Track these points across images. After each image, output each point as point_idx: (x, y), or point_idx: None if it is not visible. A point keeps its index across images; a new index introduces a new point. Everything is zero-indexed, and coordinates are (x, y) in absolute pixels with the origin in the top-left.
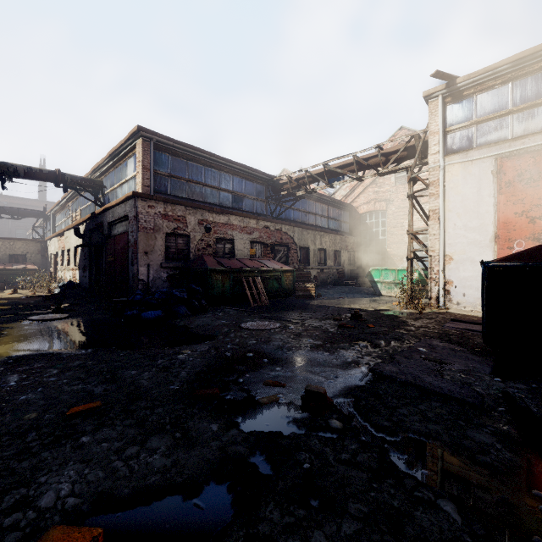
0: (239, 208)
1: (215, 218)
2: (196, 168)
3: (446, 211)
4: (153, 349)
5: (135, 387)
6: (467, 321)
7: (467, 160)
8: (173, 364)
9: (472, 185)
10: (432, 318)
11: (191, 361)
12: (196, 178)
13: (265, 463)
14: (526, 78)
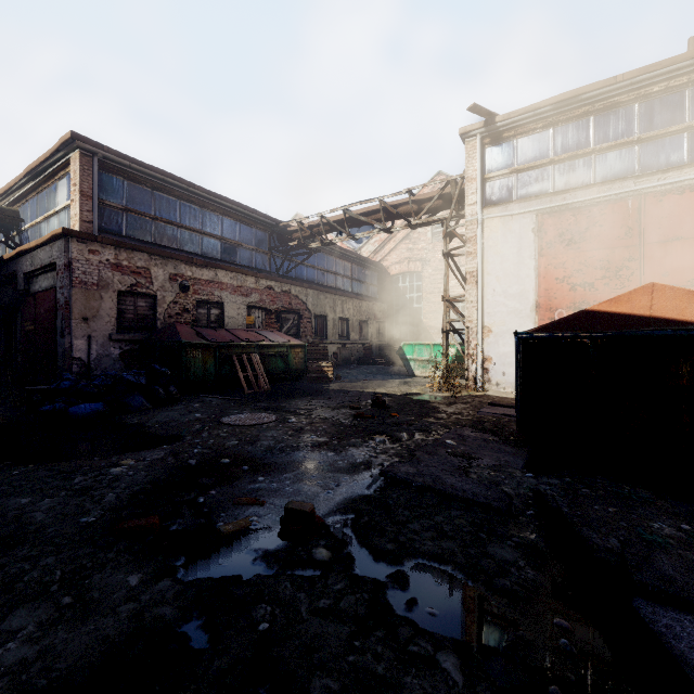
0: (231, 261)
1: (195, 272)
2: (168, 201)
3: (485, 274)
4: (75, 461)
5: (19, 525)
6: (505, 405)
7: (507, 214)
8: (99, 483)
9: (513, 244)
10: (468, 402)
11: (131, 476)
12: (166, 215)
13: (203, 630)
14: (567, 124)
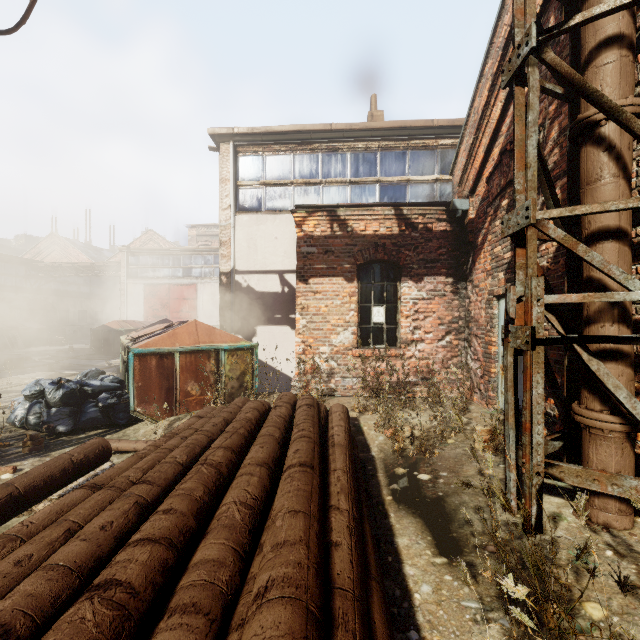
0: None
1: None
2: None
3: (128, 302)
4: None
5: None
6: None
7: (135, 283)
8: None
9: (137, 293)
10: None
11: None
12: None
13: None
14: (154, 256)
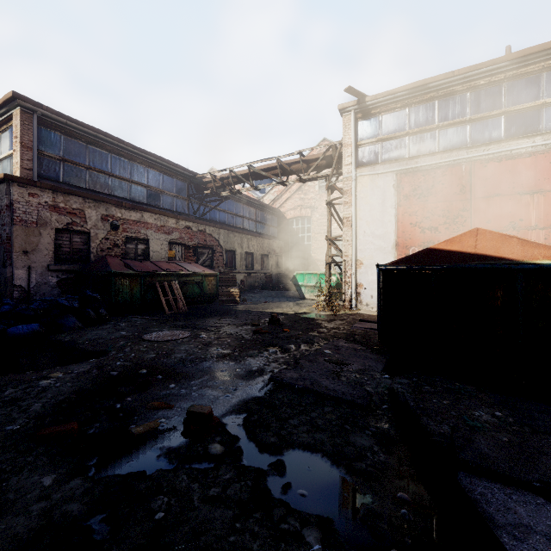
0: (155, 205)
1: (124, 214)
2: (100, 154)
3: (358, 219)
4: (9, 375)
5: None
6: (372, 321)
7: (375, 173)
8: (27, 394)
9: (379, 196)
10: (344, 319)
11: (58, 387)
12: (99, 166)
13: (106, 522)
14: (419, 106)
